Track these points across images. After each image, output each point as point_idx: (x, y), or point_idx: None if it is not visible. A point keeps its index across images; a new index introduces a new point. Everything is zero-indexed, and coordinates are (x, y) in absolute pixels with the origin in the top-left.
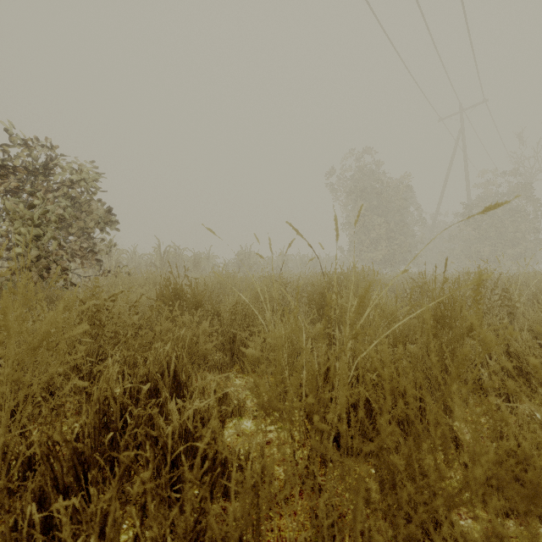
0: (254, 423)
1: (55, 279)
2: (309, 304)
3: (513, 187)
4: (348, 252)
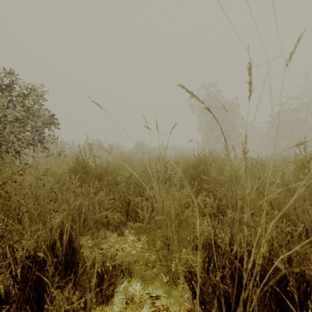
0: (142, 285)
1: (13, 159)
2: (184, 176)
3: (300, 105)
4: (201, 144)
